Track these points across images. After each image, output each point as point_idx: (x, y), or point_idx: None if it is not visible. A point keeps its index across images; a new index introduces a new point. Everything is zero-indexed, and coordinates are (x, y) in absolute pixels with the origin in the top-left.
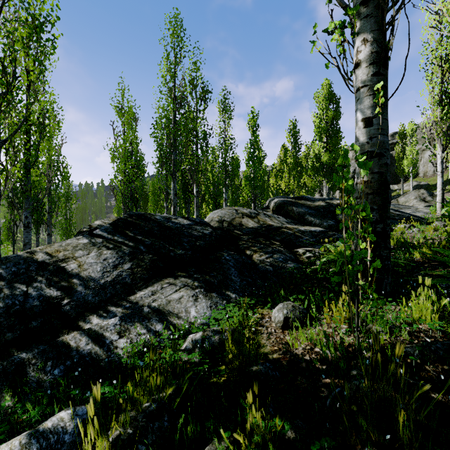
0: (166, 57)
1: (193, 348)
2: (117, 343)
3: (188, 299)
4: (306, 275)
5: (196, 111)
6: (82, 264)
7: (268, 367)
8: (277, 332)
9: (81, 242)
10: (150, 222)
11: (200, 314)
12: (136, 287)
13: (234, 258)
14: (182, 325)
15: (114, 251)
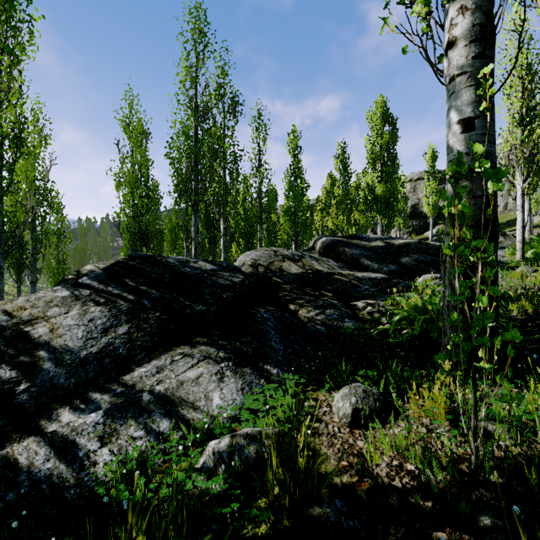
0: (186, 57)
1: (214, 467)
2: (96, 456)
3: (210, 378)
4: (371, 339)
5: (223, 127)
6: (56, 327)
7: (340, 510)
8: (343, 433)
9: (58, 296)
10: (160, 267)
11: (226, 402)
12: (133, 360)
13: (274, 316)
14: (199, 422)
15: (105, 307)
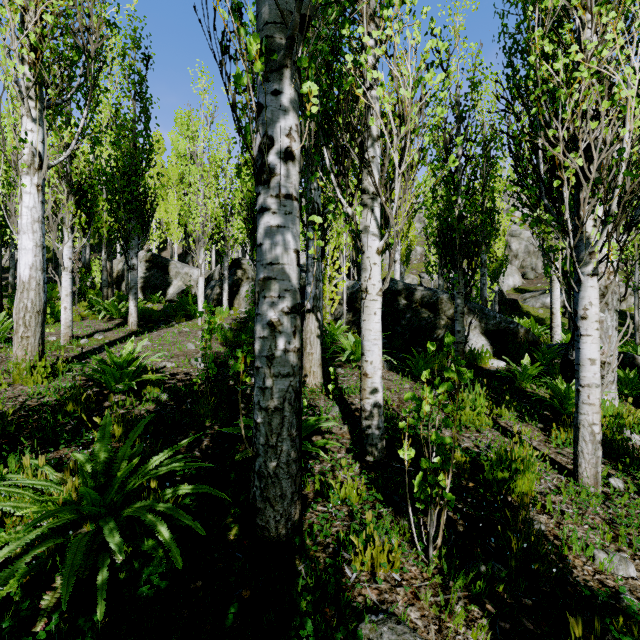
0: None
1: None
2: None
3: None
4: None
5: None
6: None
7: None
8: None
9: None
10: None
11: None
12: None
13: None
14: None
15: None
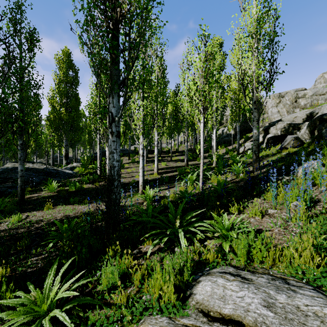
0: None
1: None
2: None
3: None
4: None
5: None
6: None
7: None
8: None
9: None
10: None
11: None
12: None
13: None
14: None
15: None
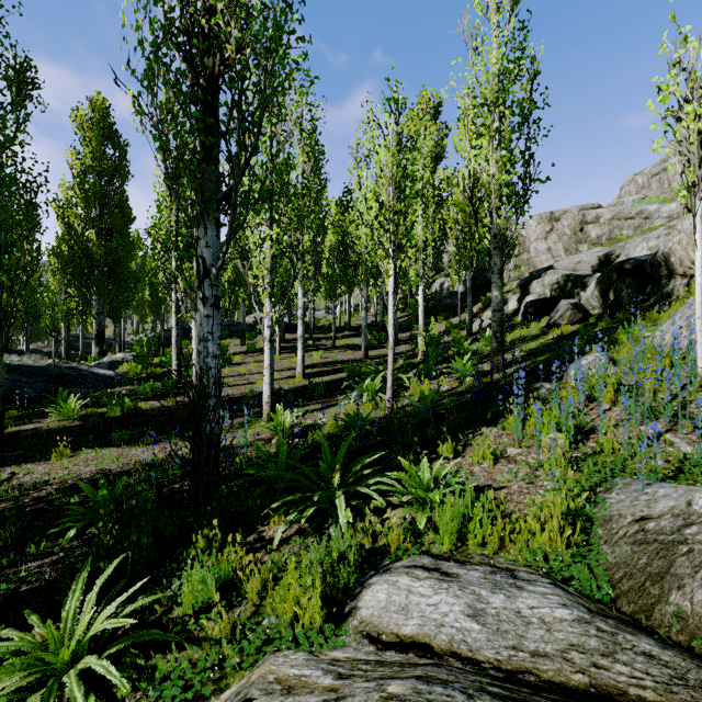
0: None
1: None
2: None
3: None
4: None
5: None
6: None
7: None
8: None
9: None
10: None
11: None
12: None
13: None
14: None
15: None
